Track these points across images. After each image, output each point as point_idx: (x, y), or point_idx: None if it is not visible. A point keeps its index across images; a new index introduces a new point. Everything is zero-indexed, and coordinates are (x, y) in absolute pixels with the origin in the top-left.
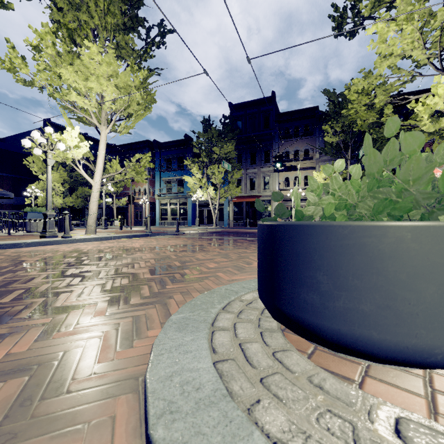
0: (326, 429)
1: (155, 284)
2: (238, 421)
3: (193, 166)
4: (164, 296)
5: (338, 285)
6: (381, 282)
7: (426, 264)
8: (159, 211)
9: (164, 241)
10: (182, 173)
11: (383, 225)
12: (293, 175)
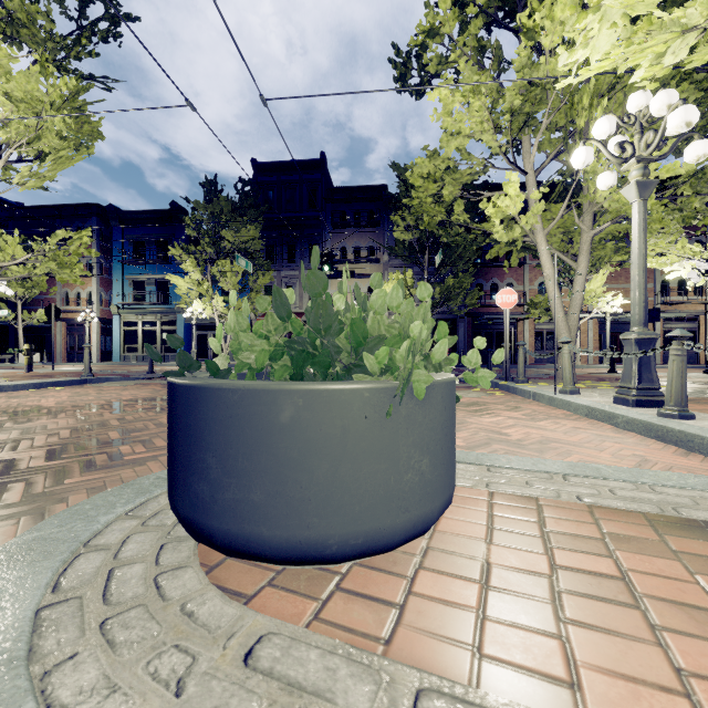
0: (151, 674)
1: (45, 478)
2: (7, 696)
3: (187, 258)
4: (51, 499)
5: (228, 470)
6: (271, 462)
7: (319, 437)
8: (120, 336)
9: (112, 393)
10: (167, 270)
11: (273, 389)
12: (353, 284)
